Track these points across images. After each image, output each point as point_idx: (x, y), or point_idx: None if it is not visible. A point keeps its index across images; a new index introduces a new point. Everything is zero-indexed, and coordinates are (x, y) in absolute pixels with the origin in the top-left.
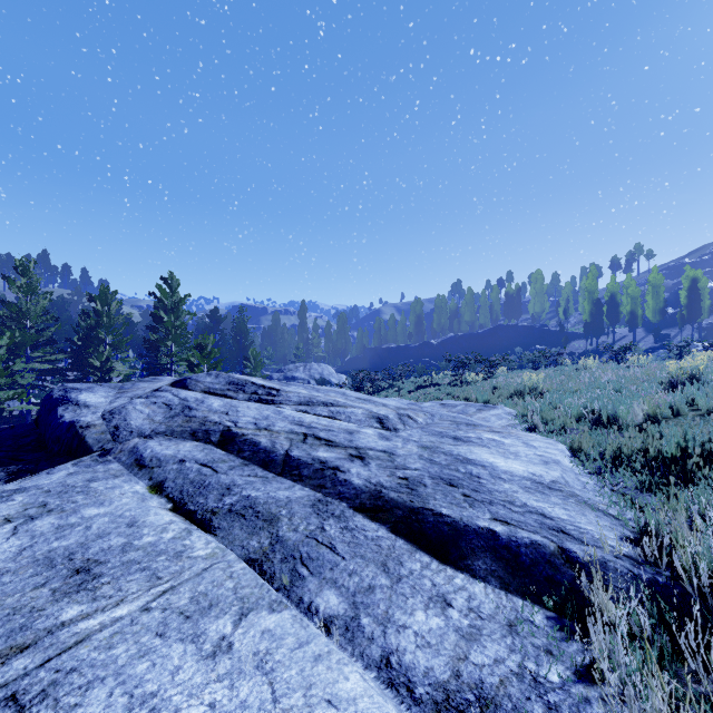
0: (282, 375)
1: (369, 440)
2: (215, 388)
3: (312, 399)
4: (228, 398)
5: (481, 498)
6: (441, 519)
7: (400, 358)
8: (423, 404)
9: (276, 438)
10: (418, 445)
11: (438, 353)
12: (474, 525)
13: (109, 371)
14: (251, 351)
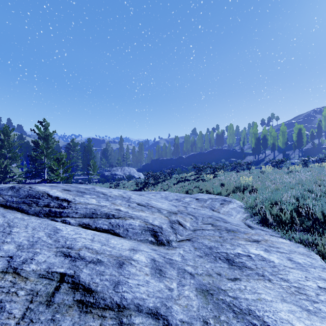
0: (109, 173)
1: (139, 280)
2: (12, 201)
3: (97, 210)
4: (20, 211)
5: None
6: None
7: (168, 164)
8: (185, 200)
9: (12, 296)
10: (195, 285)
11: (186, 162)
12: None
13: (6, 173)
14: (91, 161)
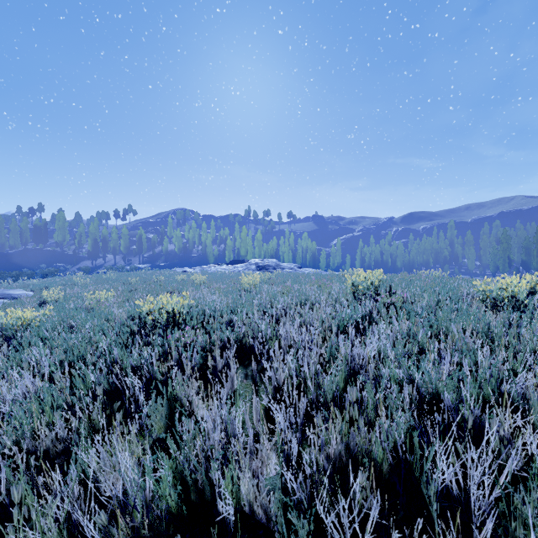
0: None
1: None
2: None
3: None
4: None
5: (10, 294)
6: (3, 296)
7: None
8: None
9: None
10: None
11: None
12: (9, 295)
13: None
14: None
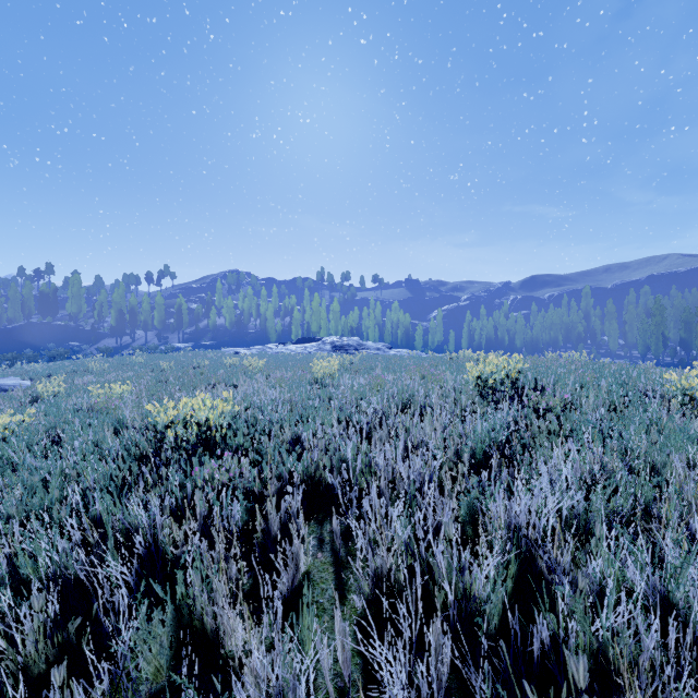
0: None
1: None
2: None
3: None
4: None
5: None
6: None
7: None
8: None
9: None
10: None
11: None
12: None
13: None
14: None
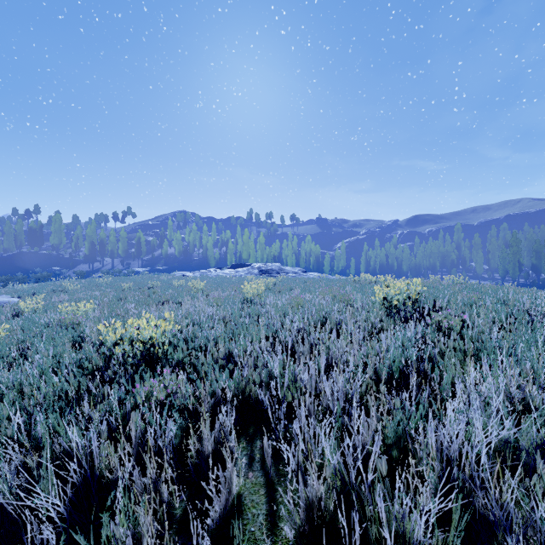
0: None
1: None
2: None
3: None
4: None
5: None
6: None
7: None
8: None
9: None
10: None
11: None
12: None
13: None
14: None
